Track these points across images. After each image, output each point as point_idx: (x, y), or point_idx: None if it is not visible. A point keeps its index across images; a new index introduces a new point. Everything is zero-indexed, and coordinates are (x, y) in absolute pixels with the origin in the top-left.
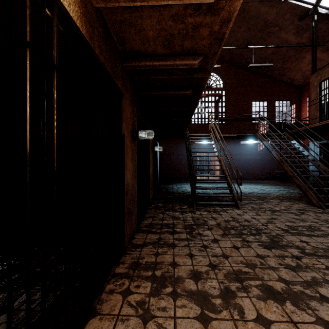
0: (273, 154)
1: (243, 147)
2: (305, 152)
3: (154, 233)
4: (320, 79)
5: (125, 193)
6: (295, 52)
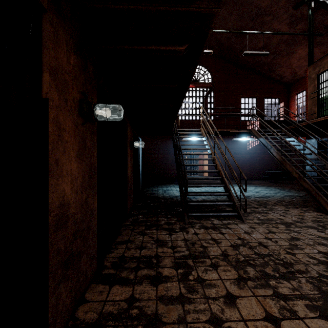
0: (273, 152)
1: (232, 145)
2: (307, 150)
3: (123, 283)
4: (318, 71)
5: (50, 226)
6: (286, 45)
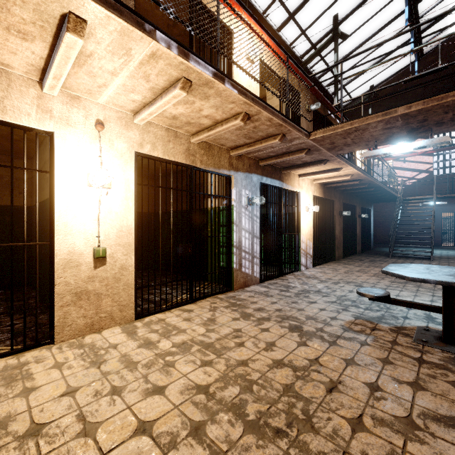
0: None
1: None
2: None
3: (350, 260)
4: None
5: (335, 238)
6: None
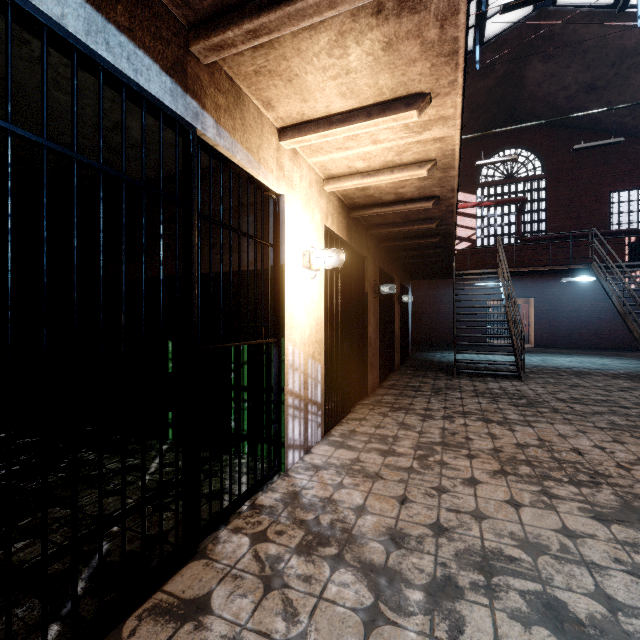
0: (614, 302)
1: (588, 285)
2: None
3: (396, 390)
4: None
5: (368, 344)
6: None
